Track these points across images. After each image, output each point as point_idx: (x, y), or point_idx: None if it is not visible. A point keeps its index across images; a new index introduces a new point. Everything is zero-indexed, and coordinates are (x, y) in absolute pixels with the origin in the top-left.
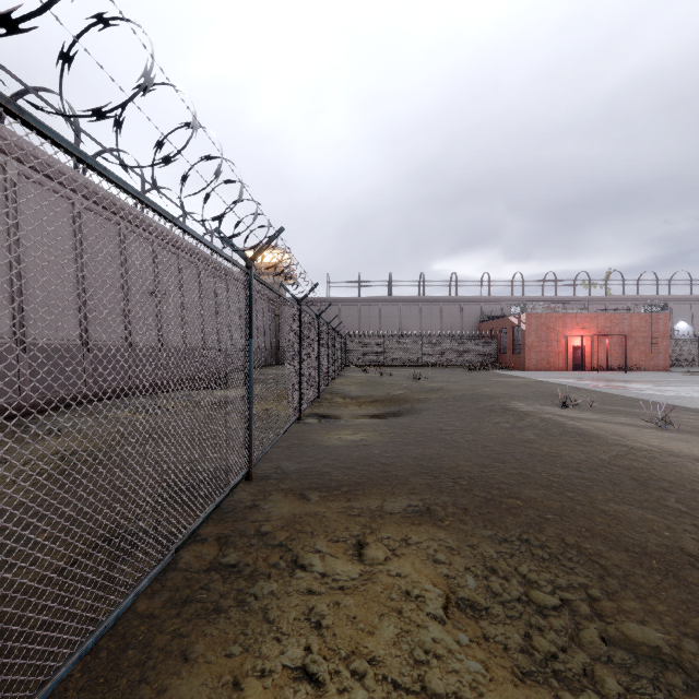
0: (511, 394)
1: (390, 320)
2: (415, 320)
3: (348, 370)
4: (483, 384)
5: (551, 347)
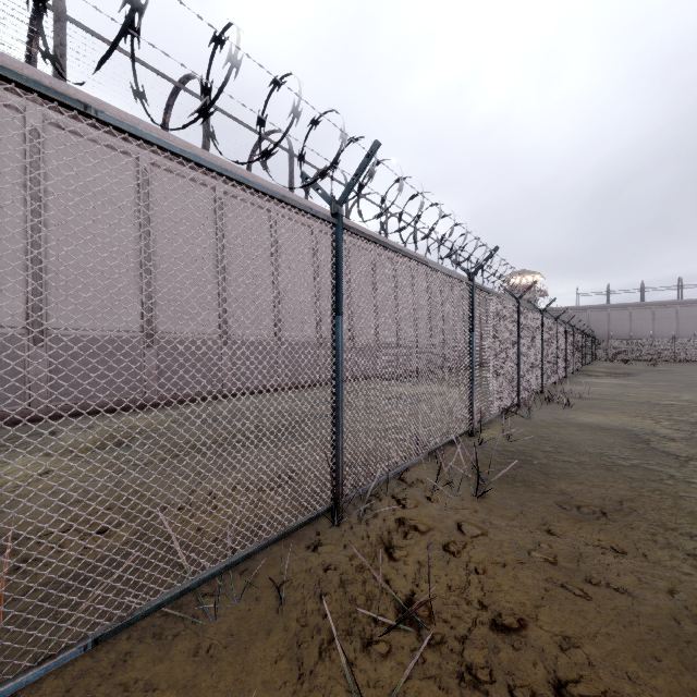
0: None
1: (641, 322)
2: (670, 321)
3: (597, 362)
4: None
5: None
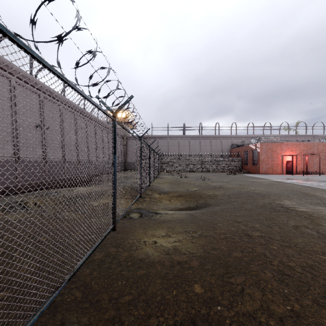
0: (274, 193)
1: (184, 147)
2: (197, 147)
3: (162, 174)
4: (246, 184)
5: (273, 161)
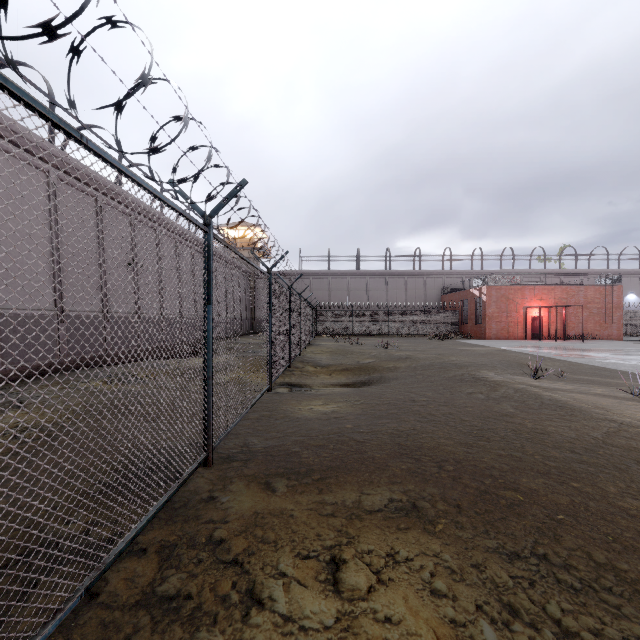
0: (479, 363)
1: (358, 292)
2: (381, 292)
3: (319, 339)
4: (449, 353)
5: (510, 318)
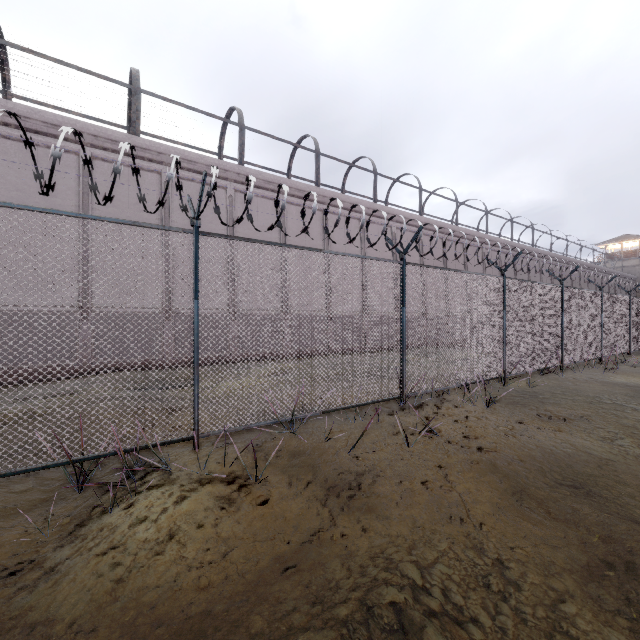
0: None
1: None
2: None
3: None
4: None
5: None
